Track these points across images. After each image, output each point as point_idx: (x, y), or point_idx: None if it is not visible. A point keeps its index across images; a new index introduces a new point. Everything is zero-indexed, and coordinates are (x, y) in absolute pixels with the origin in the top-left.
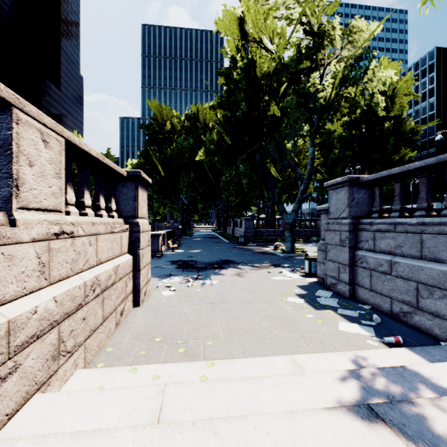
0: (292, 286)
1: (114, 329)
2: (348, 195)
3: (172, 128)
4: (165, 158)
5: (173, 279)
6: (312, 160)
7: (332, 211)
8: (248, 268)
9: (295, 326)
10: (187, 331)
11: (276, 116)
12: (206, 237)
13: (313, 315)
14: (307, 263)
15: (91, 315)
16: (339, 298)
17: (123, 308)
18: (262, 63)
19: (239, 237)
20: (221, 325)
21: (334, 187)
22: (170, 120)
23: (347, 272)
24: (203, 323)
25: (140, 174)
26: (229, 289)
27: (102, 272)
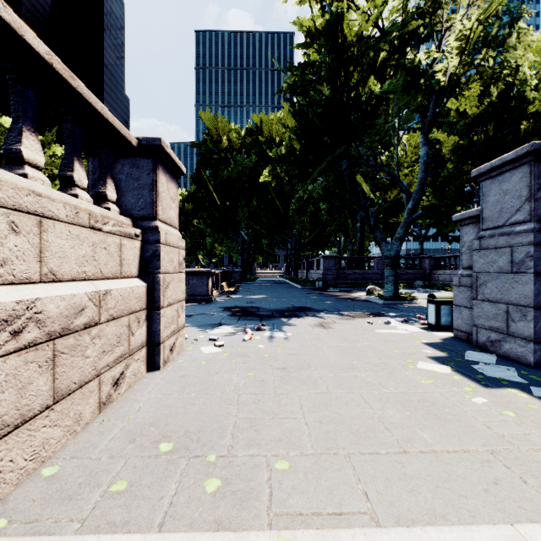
0: (415, 344)
1: (95, 414)
2: (529, 179)
3: (230, 146)
4: (221, 183)
5: (223, 330)
6: (425, 165)
7: (488, 215)
8: (334, 317)
9: (462, 423)
10: (234, 425)
11: (370, 106)
12: (272, 282)
13: (487, 398)
14: (433, 309)
15: (2, 390)
16: (516, 366)
17: (123, 373)
18: (350, 35)
19: (316, 281)
20: (304, 413)
21: (496, 172)
22: (227, 135)
23: (530, 318)
24: (267, 407)
25: (159, 143)
26: (310, 346)
27: (50, 295)
